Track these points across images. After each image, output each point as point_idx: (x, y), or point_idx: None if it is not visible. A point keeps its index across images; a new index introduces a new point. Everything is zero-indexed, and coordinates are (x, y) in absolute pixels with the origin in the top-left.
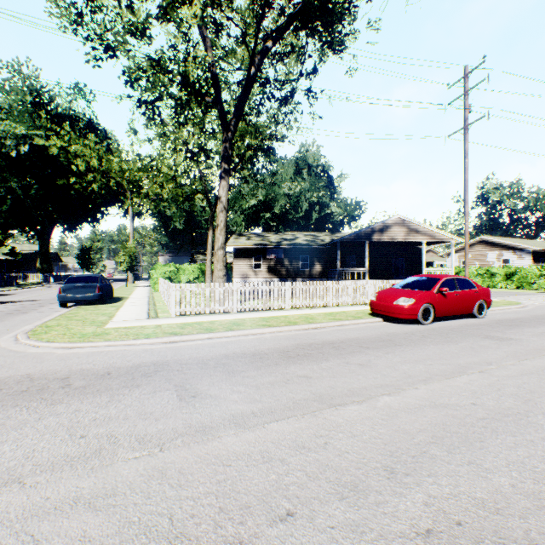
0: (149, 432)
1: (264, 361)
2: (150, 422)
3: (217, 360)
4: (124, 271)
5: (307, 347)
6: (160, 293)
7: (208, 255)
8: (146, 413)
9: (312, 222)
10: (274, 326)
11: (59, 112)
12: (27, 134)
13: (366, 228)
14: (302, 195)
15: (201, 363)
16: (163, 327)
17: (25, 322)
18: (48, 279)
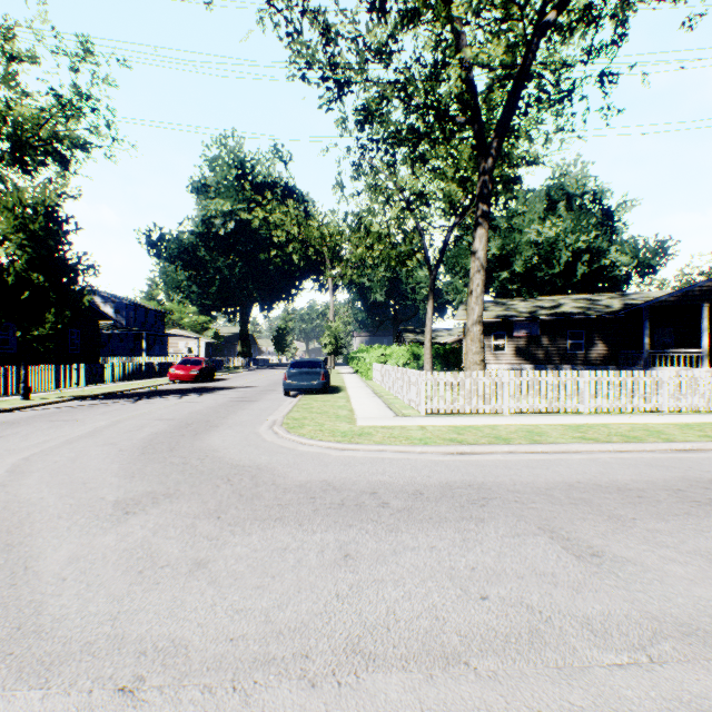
0: (587, 613)
1: (654, 504)
2: (568, 593)
3: (563, 492)
4: (329, 354)
5: (711, 485)
6: (376, 382)
7: (426, 334)
8: (544, 573)
9: (575, 280)
10: (605, 441)
11: (258, 181)
12: (232, 209)
13: (704, 282)
14: (558, 241)
15: (540, 493)
16: (429, 430)
17: (265, 412)
18: (248, 363)
